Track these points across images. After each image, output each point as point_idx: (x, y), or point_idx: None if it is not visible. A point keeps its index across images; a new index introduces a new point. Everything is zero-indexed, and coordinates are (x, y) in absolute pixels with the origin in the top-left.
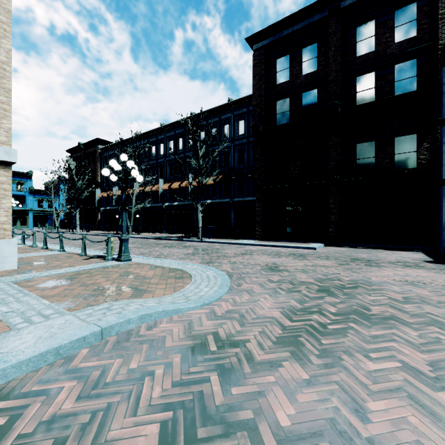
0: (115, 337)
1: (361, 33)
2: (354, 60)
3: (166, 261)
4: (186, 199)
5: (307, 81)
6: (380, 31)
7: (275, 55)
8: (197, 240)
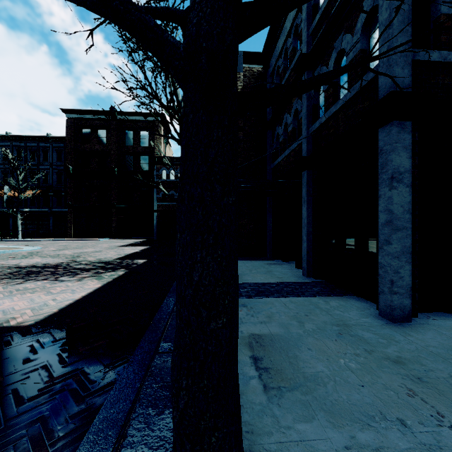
0: (7, 253)
1: (127, 135)
2: (124, 147)
3: (5, 246)
4: (0, 206)
5: (101, 149)
6: (135, 138)
7: (81, 127)
8: (18, 240)
